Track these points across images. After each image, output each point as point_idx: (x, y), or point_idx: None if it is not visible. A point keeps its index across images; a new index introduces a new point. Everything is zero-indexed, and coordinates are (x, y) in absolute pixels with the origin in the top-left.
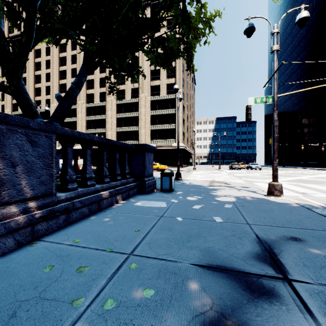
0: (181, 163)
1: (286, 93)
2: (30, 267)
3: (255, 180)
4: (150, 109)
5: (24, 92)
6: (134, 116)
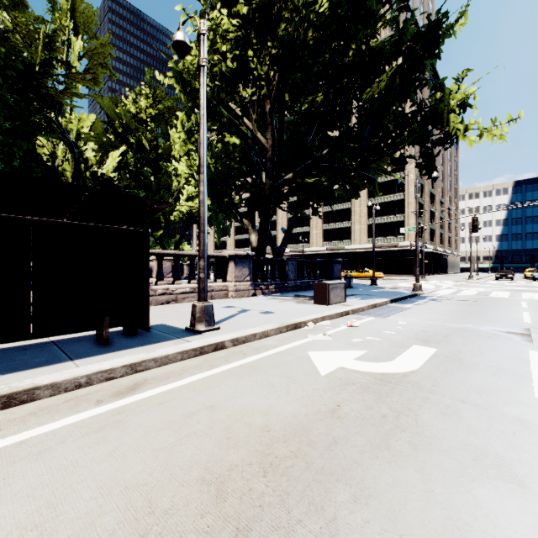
0: (412, 269)
1: (424, 225)
2: (296, 293)
3: (459, 288)
4: (366, 197)
5: (270, 233)
6: (345, 208)
